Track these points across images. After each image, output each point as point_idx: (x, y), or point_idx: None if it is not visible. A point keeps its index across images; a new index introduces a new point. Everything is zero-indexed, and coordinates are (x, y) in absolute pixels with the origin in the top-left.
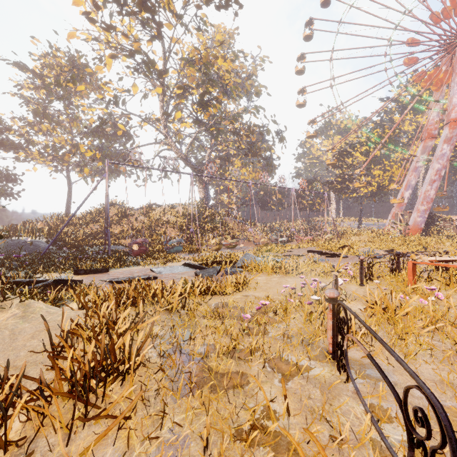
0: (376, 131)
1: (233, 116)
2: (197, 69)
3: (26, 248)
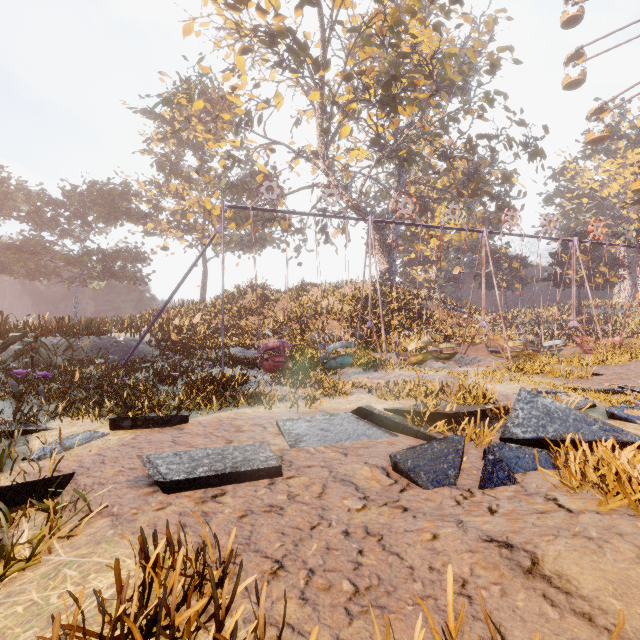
0: None
1: (441, 121)
2: (377, 44)
3: (118, 352)
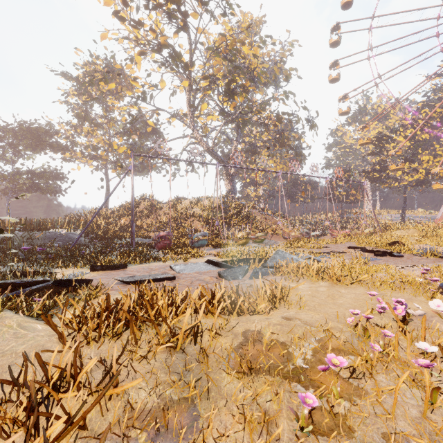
0: (424, 111)
1: (261, 104)
2: (223, 58)
3: (61, 240)
